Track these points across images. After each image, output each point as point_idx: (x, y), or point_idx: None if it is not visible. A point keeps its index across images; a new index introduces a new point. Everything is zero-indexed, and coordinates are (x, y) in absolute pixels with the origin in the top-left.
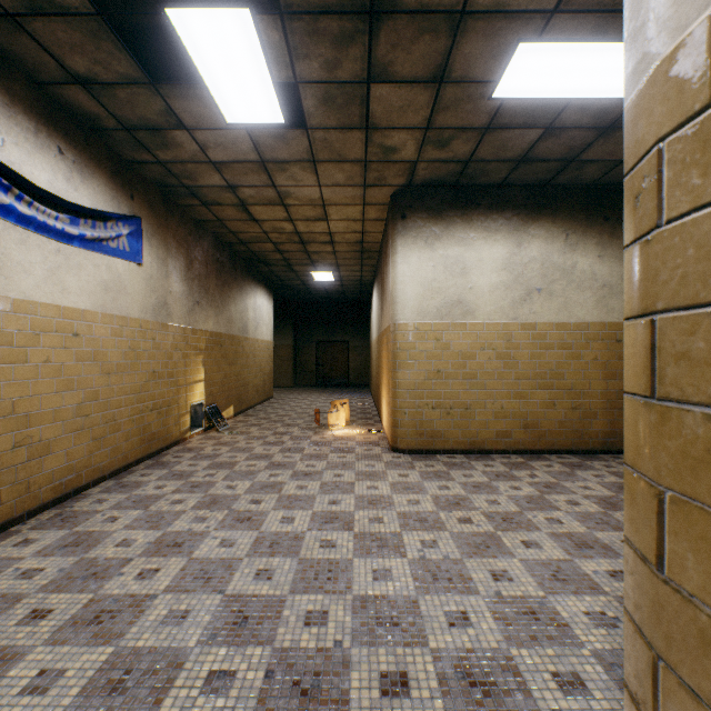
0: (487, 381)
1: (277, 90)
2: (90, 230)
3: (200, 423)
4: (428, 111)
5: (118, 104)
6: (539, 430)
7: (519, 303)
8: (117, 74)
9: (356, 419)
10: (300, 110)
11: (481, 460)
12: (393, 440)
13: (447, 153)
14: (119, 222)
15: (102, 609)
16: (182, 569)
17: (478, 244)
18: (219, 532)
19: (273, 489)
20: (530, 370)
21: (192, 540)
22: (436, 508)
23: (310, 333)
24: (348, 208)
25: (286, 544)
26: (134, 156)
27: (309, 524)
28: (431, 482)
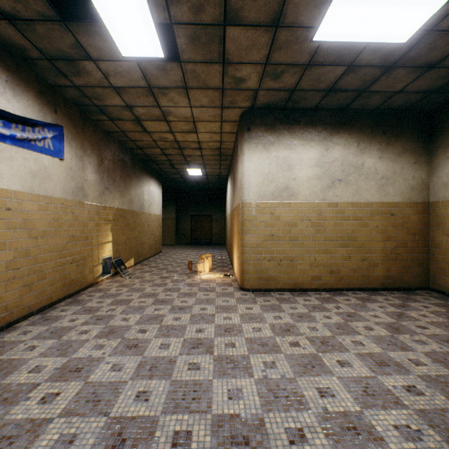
0: (305, 242)
1: (157, 29)
2: (20, 132)
3: (109, 271)
4: (267, 50)
5: (39, 38)
6: (340, 275)
7: (326, 189)
8: (34, 12)
9: (216, 267)
10: (176, 50)
11: (302, 296)
12: (242, 282)
13: (279, 84)
14: (45, 128)
15: (4, 435)
16: (78, 392)
17: (299, 149)
18: (112, 358)
19: (156, 320)
20: (334, 234)
21: (90, 365)
22: (273, 334)
23: (187, 210)
24: (210, 124)
25: (162, 368)
26: (56, 81)
27: (180, 350)
28: (268, 313)
